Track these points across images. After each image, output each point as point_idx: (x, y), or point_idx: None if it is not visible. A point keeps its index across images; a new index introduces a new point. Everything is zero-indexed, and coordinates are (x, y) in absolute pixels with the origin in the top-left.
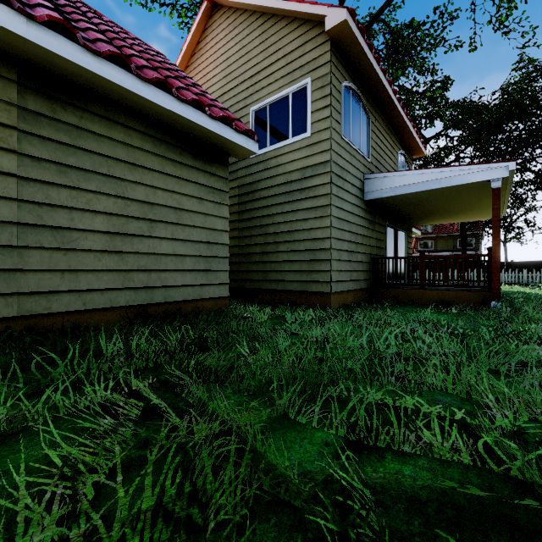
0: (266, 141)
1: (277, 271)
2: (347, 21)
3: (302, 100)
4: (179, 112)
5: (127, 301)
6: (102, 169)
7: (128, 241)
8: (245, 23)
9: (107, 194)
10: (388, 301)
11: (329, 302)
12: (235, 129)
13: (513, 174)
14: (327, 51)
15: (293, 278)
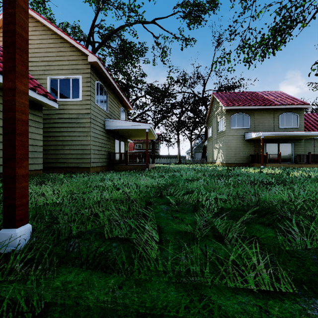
0: (57, 95)
1: (64, 158)
2: (97, 62)
3: (77, 83)
4: None
5: None
6: None
7: None
8: (44, 32)
9: None
10: (115, 170)
11: (90, 171)
12: (48, 98)
13: (152, 127)
14: (89, 68)
15: (73, 161)
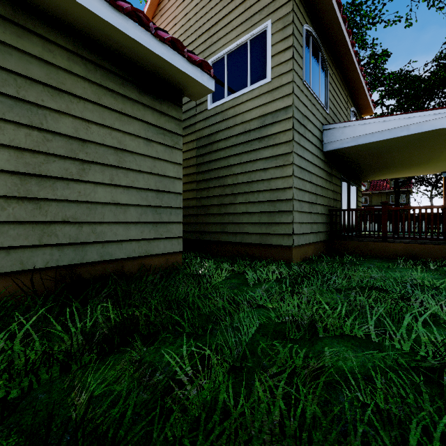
0: (224, 91)
1: (235, 223)
2: None
3: (261, 45)
4: (114, 22)
5: (47, 261)
6: (6, 89)
7: (48, 185)
8: None
9: (15, 122)
10: (347, 253)
11: (291, 256)
12: (188, 58)
13: None
14: None
15: (252, 230)
